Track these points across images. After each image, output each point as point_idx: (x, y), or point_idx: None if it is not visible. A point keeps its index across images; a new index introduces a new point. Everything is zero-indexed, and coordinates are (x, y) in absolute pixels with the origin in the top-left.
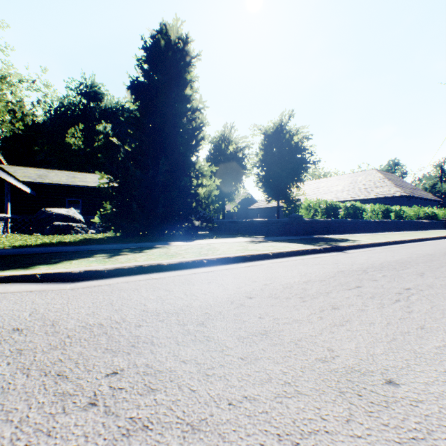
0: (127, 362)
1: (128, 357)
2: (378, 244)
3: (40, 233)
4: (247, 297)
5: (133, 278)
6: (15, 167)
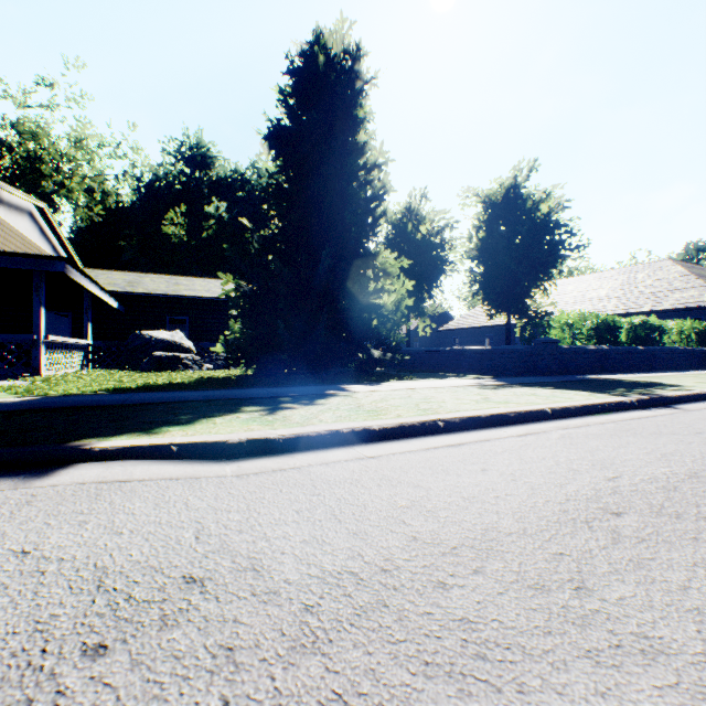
0: None
1: (505, 702)
2: None
3: (133, 368)
4: (608, 513)
5: (330, 455)
6: (95, 271)
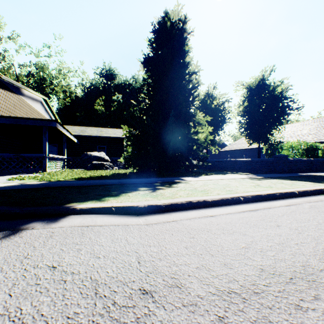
0: None
1: None
2: None
3: (83, 168)
4: None
5: (189, 214)
6: (67, 126)
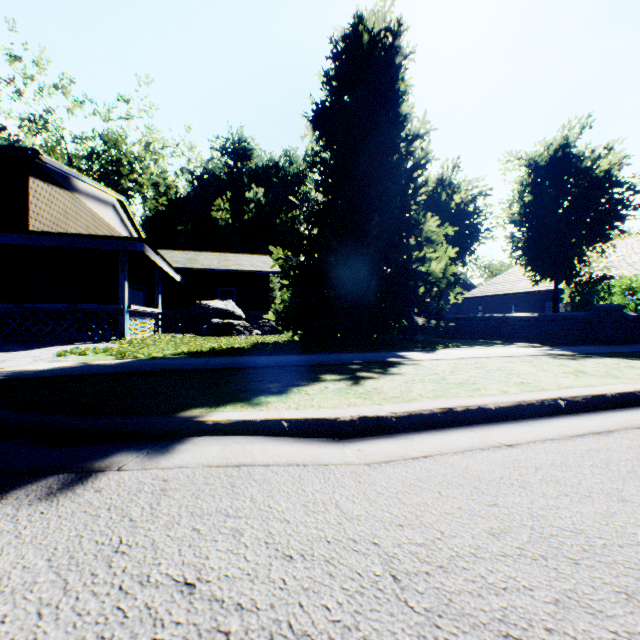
0: None
1: None
2: None
3: (194, 333)
4: None
5: (454, 439)
6: (162, 251)
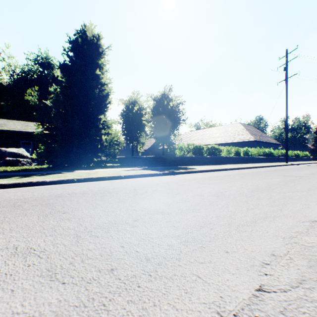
0: None
1: None
2: (205, 171)
3: None
4: (67, 194)
5: (23, 188)
6: None
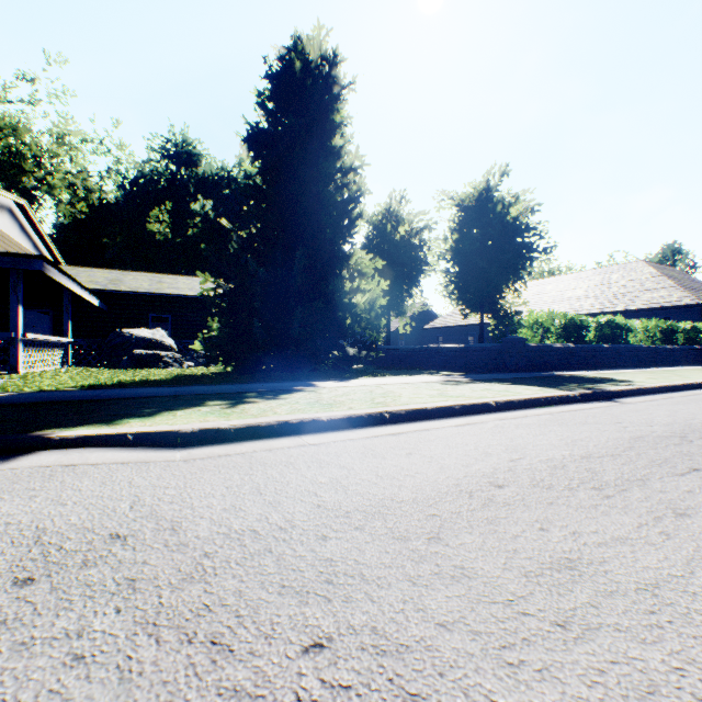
0: (333, 619)
1: (330, 607)
2: (672, 387)
3: (113, 366)
4: (493, 486)
5: (277, 443)
6: (77, 268)
